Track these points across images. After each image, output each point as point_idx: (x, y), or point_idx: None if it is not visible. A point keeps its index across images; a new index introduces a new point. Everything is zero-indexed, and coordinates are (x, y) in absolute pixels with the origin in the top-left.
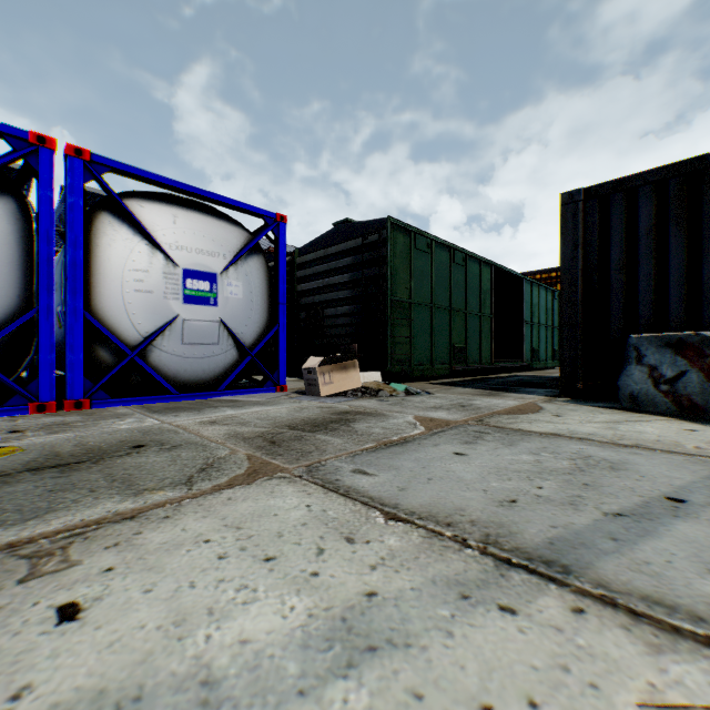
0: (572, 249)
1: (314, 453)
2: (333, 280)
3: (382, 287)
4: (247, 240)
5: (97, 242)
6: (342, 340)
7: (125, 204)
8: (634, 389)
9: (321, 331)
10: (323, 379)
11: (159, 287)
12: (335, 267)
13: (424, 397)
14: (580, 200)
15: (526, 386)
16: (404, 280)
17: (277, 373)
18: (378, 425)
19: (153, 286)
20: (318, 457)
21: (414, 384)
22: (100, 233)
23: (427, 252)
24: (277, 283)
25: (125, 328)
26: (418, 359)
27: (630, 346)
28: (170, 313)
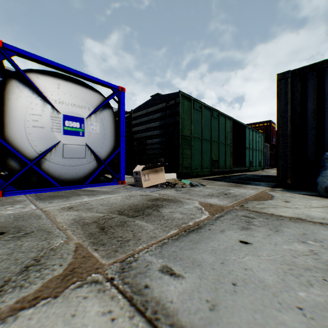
0: (284, 104)
1: (130, 241)
2: (150, 125)
3: (176, 128)
4: (103, 100)
5: (8, 97)
6: (155, 156)
7: (27, 75)
8: (327, 185)
9: (144, 151)
10: (144, 178)
11: (48, 125)
12: (152, 118)
13: (201, 188)
14: (289, 77)
15: (252, 180)
16: (188, 124)
17: (119, 174)
18: (178, 210)
19: (44, 124)
20: (133, 247)
21: (193, 179)
22: (11, 92)
23: (199, 110)
24: (119, 125)
25: (27, 148)
26: (195, 166)
27: (325, 159)
28: (55, 140)
